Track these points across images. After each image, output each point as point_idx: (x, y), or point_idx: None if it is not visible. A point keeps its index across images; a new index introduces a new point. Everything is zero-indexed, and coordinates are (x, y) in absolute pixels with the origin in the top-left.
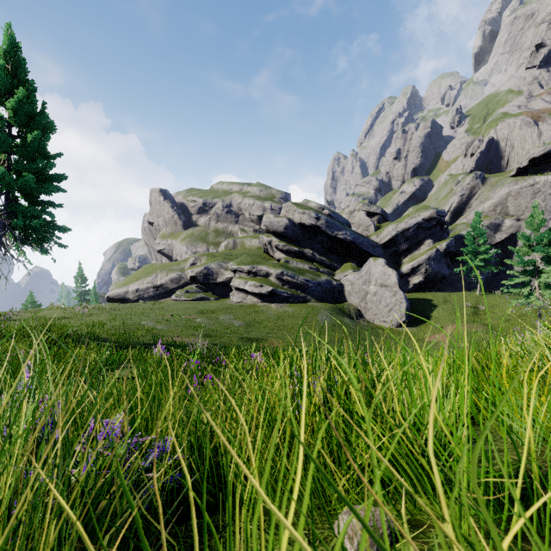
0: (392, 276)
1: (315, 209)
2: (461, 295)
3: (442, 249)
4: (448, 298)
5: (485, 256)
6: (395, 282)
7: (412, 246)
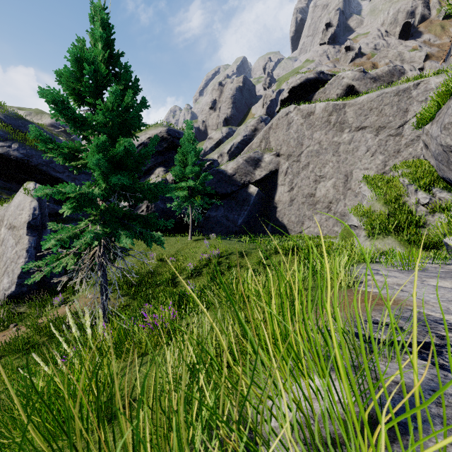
0: (24, 210)
1: None
2: (173, 241)
3: (170, 179)
4: (154, 246)
5: (190, 182)
6: (24, 221)
7: (140, 176)
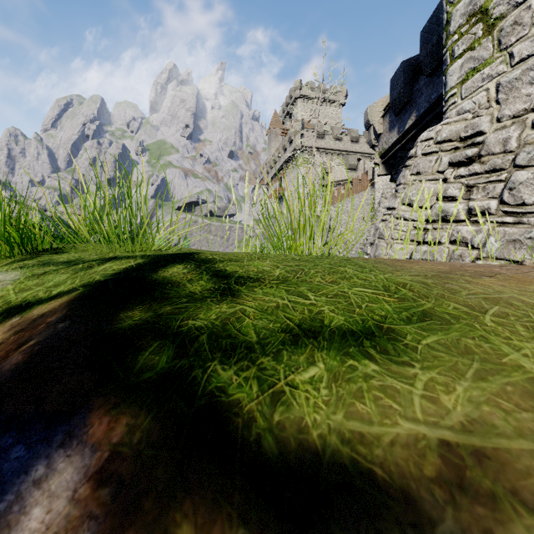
0: None
1: (37, 210)
2: None
3: None
4: None
5: None
6: None
7: None
